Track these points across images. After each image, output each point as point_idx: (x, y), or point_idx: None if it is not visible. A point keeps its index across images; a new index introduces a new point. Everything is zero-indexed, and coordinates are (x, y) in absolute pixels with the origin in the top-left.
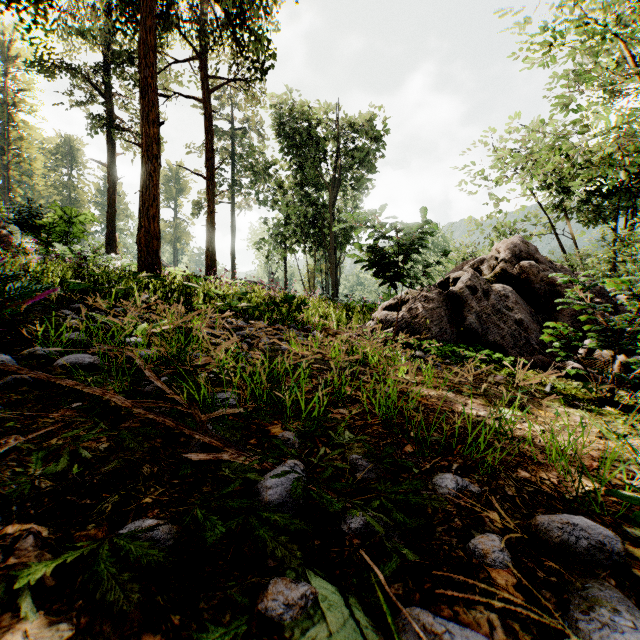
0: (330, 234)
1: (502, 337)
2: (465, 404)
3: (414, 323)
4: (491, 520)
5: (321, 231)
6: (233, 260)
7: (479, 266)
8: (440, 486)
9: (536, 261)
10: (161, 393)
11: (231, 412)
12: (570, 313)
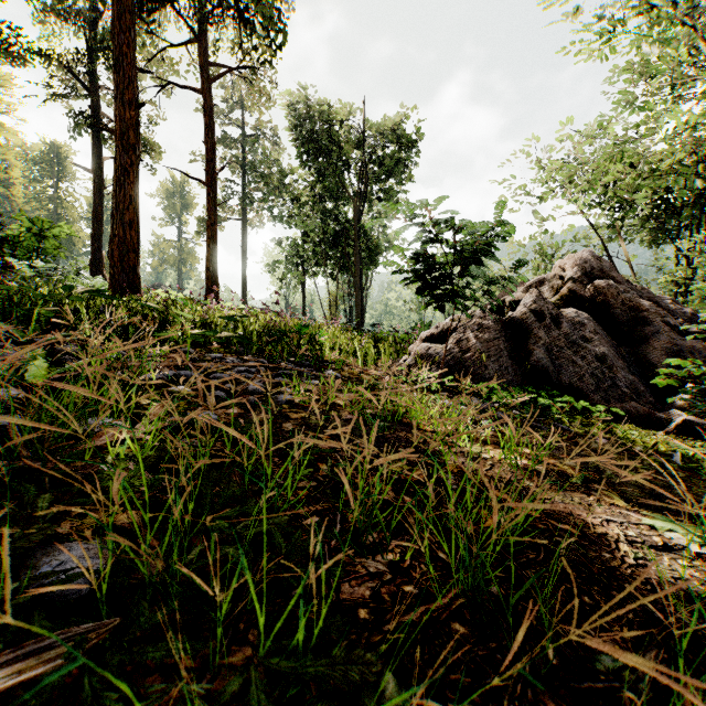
0: (355, 254)
1: (580, 377)
2: (589, 507)
3: (465, 359)
4: None
5: (344, 250)
6: (244, 285)
7: (538, 288)
8: None
9: (612, 280)
10: None
11: None
12: (663, 346)
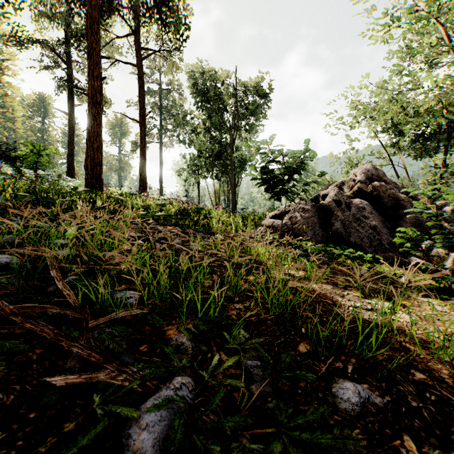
0: (231, 164)
1: (361, 239)
2: (342, 296)
3: (294, 228)
4: (408, 451)
5: (224, 162)
6: (161, 183)
7: (341, 186)
8: (342, 399)
9: (384, 182)
10: (58, 294)
11: (125, 315)
12: (411, 221)
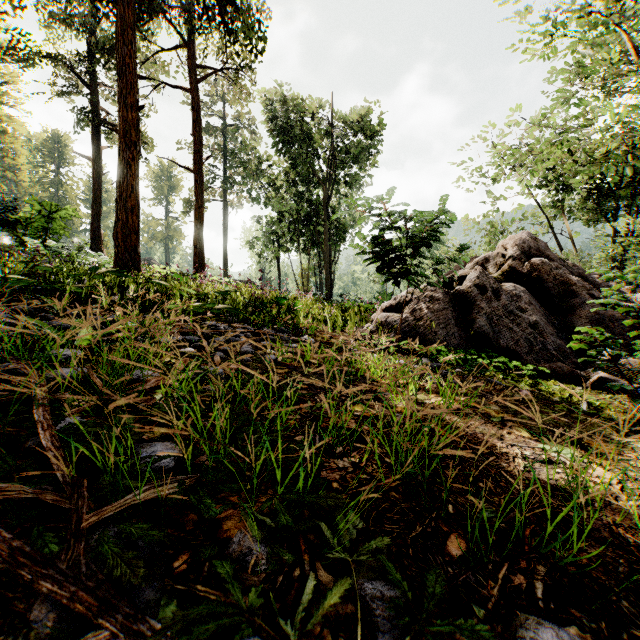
0: (324, 232)
1: (516, 342)
2: (501, 437)
3: (418, 326)
4: None
5: (315, 229)
6: (225, 259)
7: (484, 264)
8: None
9: (547, 258)
10: (40, 457)
11: (151, 496)
12: (588, 315)
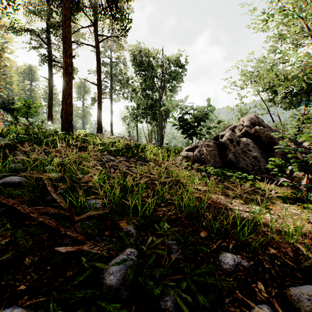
0: (159, 113)
1: (246, 165)
2: (231, 203)
3: (201, 158)
4: (259, 290)
5: (155, 112)
6: (111, 126)
7: (233, 129)
8: (224, 263)
9: (262, 126)
10: (54, 201)
11: (95, 213)
12: (280, 153)
